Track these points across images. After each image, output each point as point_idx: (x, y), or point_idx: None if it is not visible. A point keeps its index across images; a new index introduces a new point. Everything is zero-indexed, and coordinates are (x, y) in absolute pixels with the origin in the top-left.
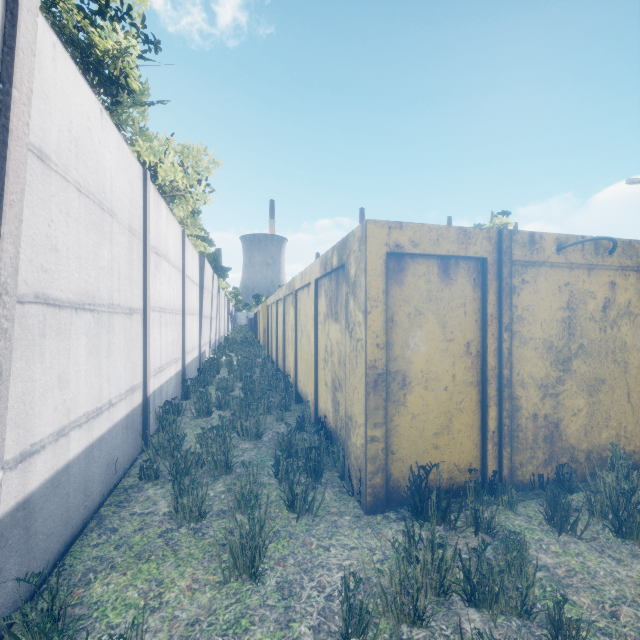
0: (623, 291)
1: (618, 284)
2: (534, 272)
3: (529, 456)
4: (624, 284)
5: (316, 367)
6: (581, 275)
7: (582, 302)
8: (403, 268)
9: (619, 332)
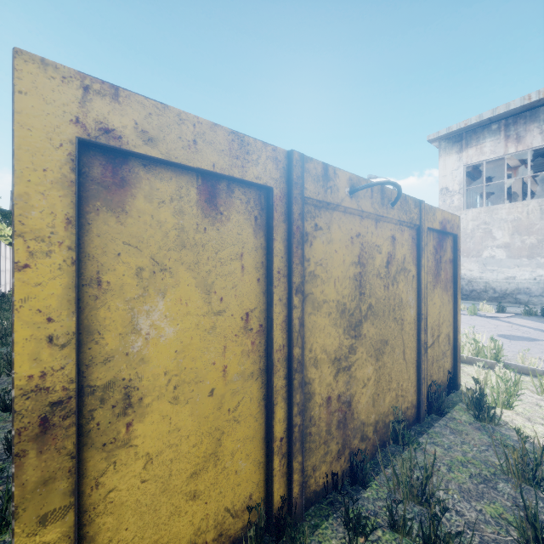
0: (400, 246)
1: (397, 239)
2: (328, 216)
3: (323, 453)
4: (401, 239)
5: None
6: (370, 226)
7: (371, 256)
8: (126, 181)
9: (398, 289)
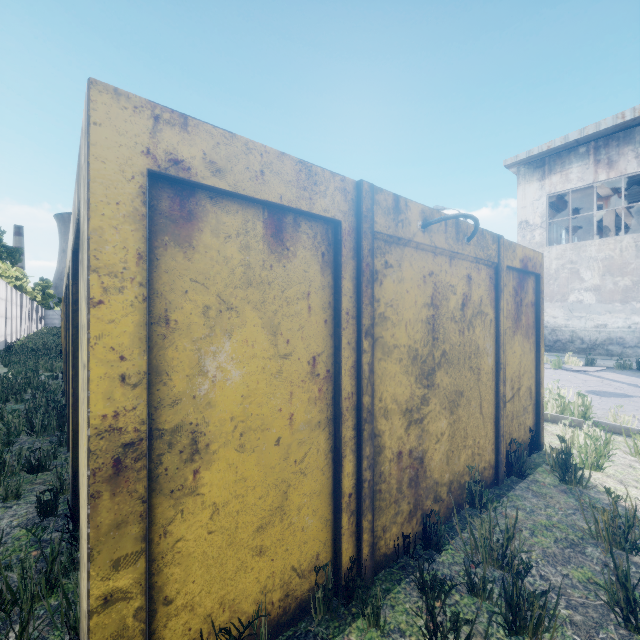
0: (477, 287)
1: (473, 278)
2: (399, 253)
3: (393, 513)
4: (478, 279)
5: (75, 402)
6: (444, 264)
7: (445, 298)
8: (193, 214)
9: (474, 334)
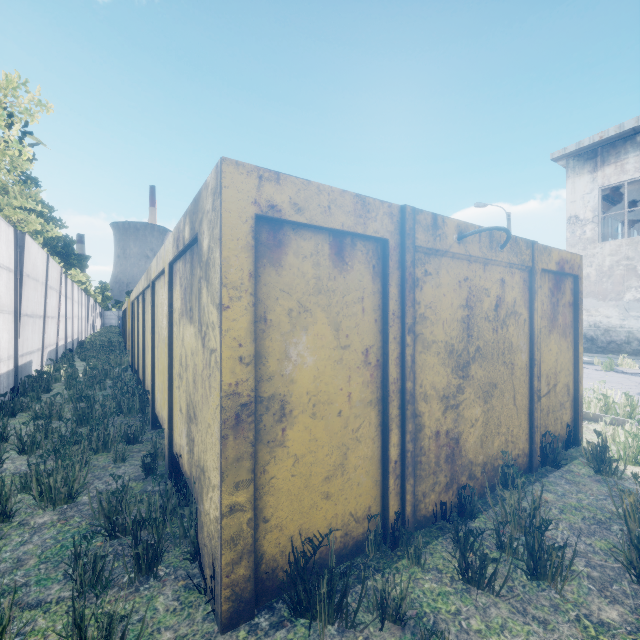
0: (510, 289)
1: (507, 282)
2: (437, 262)
3: (432, 483)
4: (511, 282)
5: (170, 385)
6: (478, 270)
7: (479, 300)
8: (281, 242)
9: (507, 332)
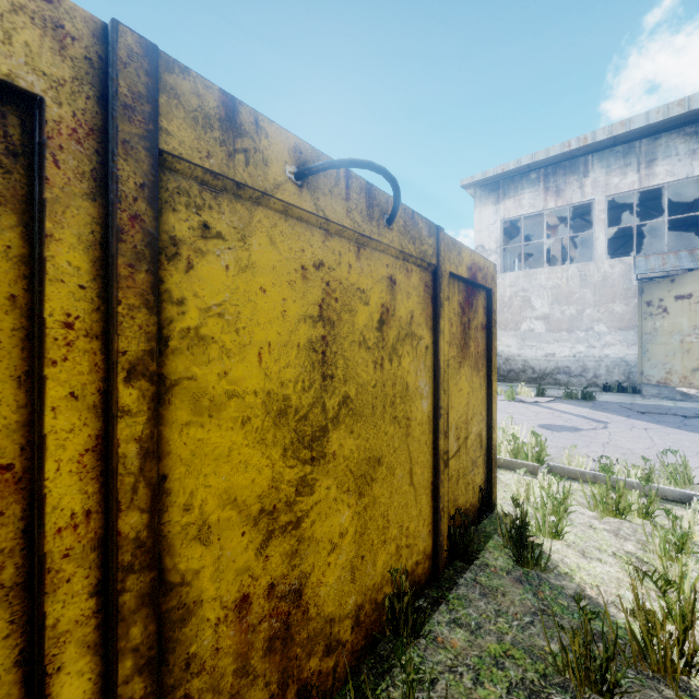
0: (405, 296)
1: (399, 283)
2: (241, 214)
3: None
4: (406, 285)
5: None
6: (346, 252)
7: (347, 308)
8: None
9: (400, 367)
